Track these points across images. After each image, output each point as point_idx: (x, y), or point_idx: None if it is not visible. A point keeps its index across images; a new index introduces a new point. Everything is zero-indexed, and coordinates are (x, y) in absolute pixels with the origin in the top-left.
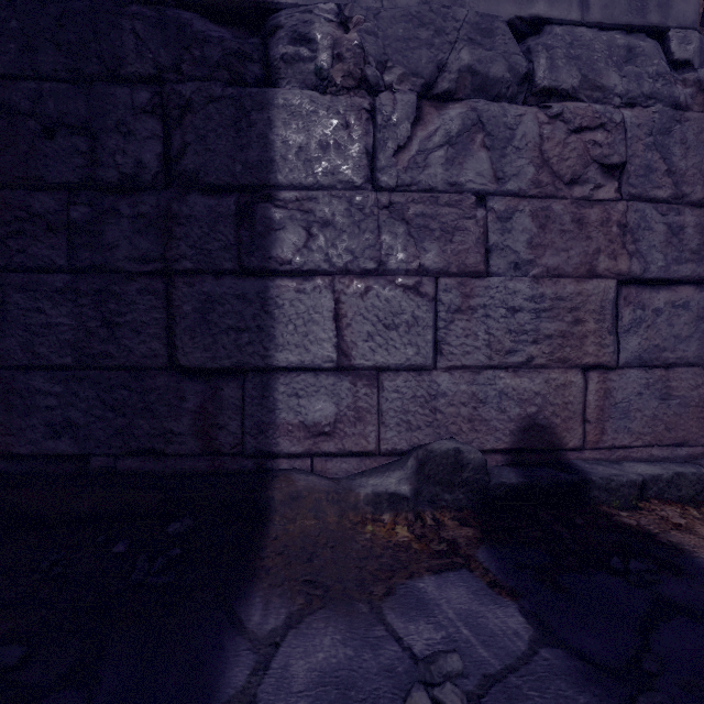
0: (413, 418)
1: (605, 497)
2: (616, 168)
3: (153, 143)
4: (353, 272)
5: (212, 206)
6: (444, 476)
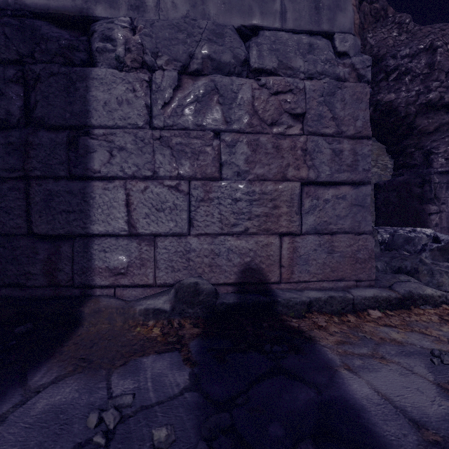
0: (177, 264)
1: (286, 311)
2: (301, 116)
3: (18, 100)
4: (139, 177)
5: (54, 138)
6: (188, 299)
